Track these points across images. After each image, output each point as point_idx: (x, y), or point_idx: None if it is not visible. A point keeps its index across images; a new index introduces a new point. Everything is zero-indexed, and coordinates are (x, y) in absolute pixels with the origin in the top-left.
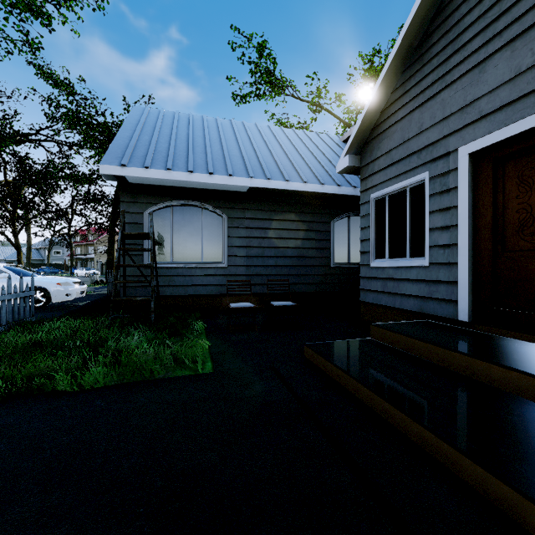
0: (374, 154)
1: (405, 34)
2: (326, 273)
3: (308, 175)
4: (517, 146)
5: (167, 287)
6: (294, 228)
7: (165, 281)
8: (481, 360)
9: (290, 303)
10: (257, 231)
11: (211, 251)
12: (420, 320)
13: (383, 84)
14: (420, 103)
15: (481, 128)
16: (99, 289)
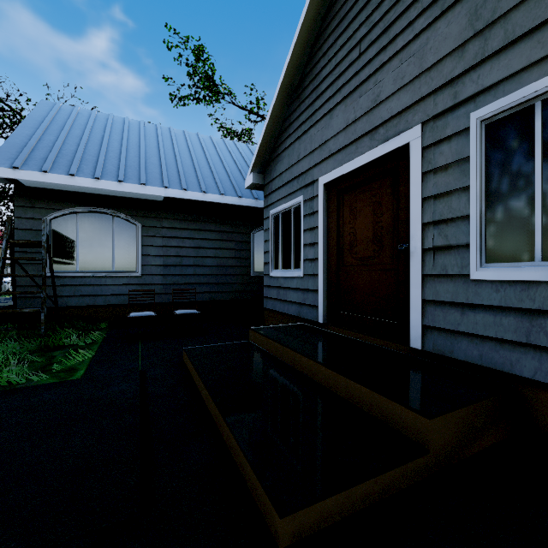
0: (272, 174)
1: (285, 74)
2: (246, 282)
3: (228, 187)
4: (348, 182)
5: (72, 298)
6: (214, 238)
7: (69, 291)
8: (298, 353)
9: (192, 311)
10: (175, 240)
11: (124, 259)
12: (296, 323)
13: (274, 114)
14: (299, 135)
15: (330, 164)
16: (7, 300)
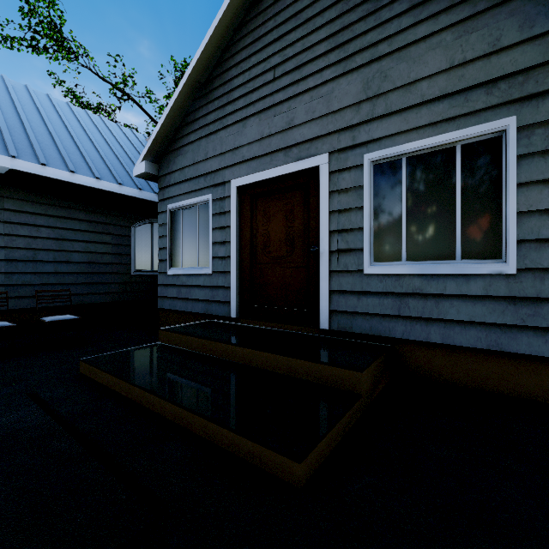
0: (170, 166)
1: (194, 69)
2: (126, 281)
3: (103, 170)
4: (262, 189)
5: None
6: (84, 229)
7: None
8: (231, 345)
9: (70, 317)
10: (25, 227)
11: None
12: (205, 320)
13: (177, 104)
14: (206, 134)
15: (244, 169)
16: None
